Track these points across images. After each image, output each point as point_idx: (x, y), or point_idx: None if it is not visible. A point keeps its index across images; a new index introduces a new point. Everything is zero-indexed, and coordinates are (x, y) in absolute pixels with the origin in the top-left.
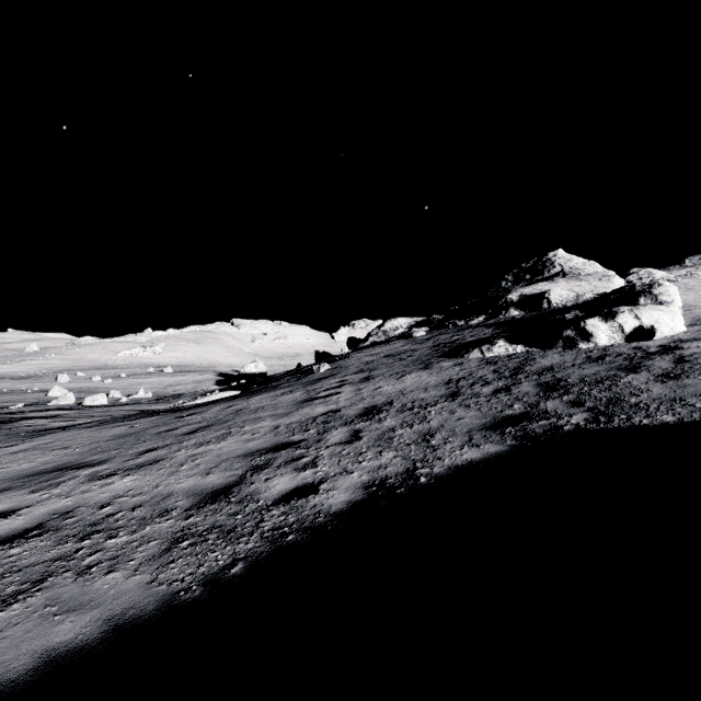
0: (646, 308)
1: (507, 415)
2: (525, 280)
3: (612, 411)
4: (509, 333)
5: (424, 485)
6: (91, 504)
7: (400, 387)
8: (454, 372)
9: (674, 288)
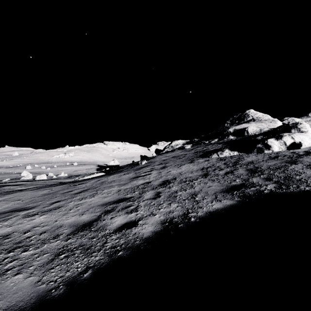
0: (296, 134)
1: (233, 185)
2: (235, 123)
3: (288, 183)
4: (230, 146)
5: (193, 222)
6: (20, 230)
7: (179, 171)
8: (205, 164)
9: (307, 125)
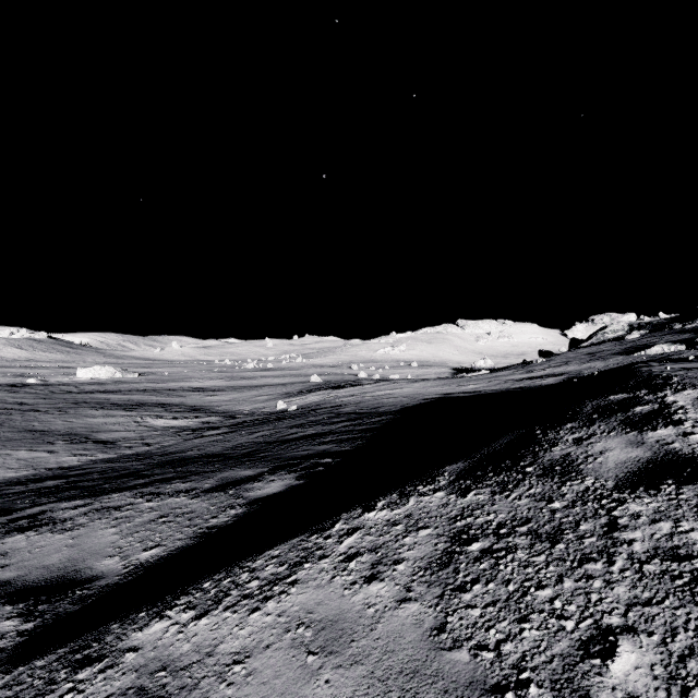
0: None
1: None
2: None
3: None
4: (695, 338)
5: None
6: (468, 388)
7: (577, 368)
8: (614, 362)
9: None
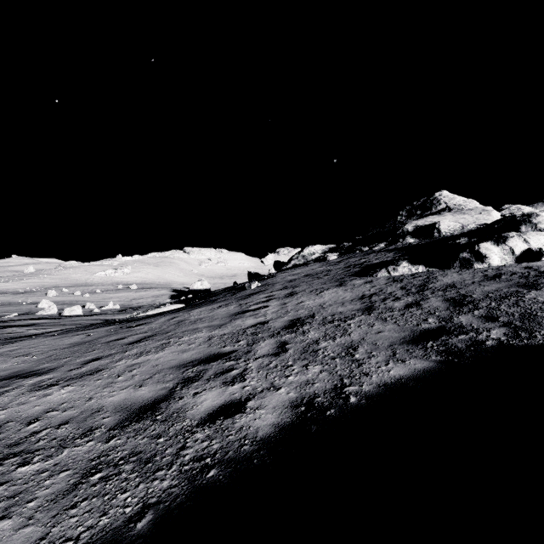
0: (532, 233)
1: (424, 329)
2: (416, 215)
3: (530, 326)
4: (409, 256)
5: (355, 406)
6: (21, 418)
7: (320, 301)
8: (365, 289)
9: None
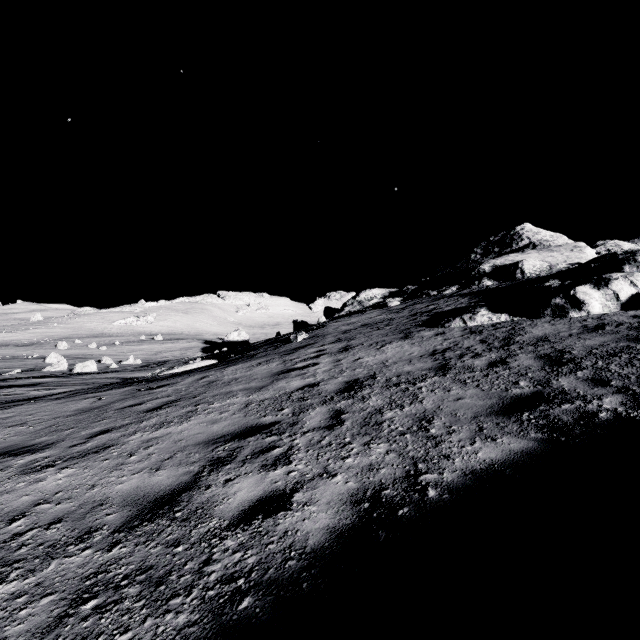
0: None
1: (516, 395)
2: (493, 253)
3: None
4: (487, 302)
5: (436, 504)
6: (3, 513)
7: (381, 358)
8: (437, 342)
9: None
